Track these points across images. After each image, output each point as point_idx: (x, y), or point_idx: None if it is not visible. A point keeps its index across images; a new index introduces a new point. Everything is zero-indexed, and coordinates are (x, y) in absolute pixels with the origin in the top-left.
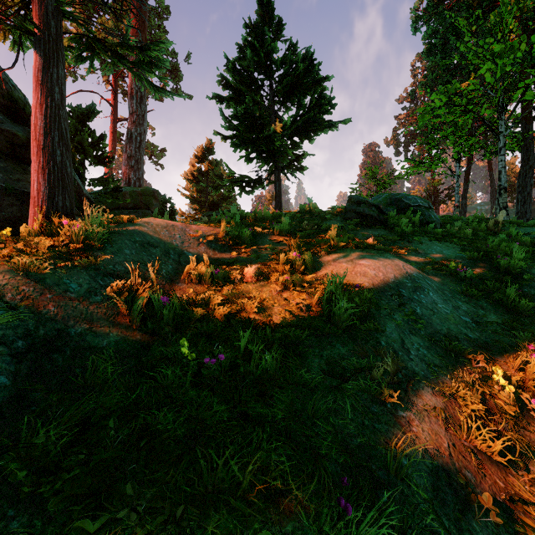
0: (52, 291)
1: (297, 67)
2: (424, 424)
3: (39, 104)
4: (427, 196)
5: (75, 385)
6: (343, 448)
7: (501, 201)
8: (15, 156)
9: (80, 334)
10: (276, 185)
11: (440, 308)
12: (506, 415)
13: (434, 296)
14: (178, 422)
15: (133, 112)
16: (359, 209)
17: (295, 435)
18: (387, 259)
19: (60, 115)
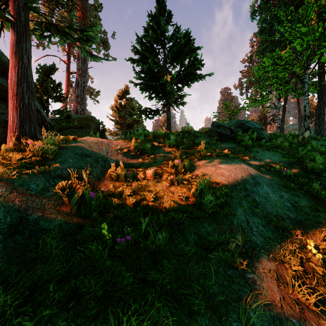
0: (18, 190)
1: (180, 41)
2: (263, 283)
3: (14, 66)
4: (260, 120)
5: (30, 258)
6: (209, 305)
7: (305, 124)
8: (1, 98)
9: (35, 220)
10: (167, 113)
11: (271, 197)
12: (317, 274)
13: (267, 188)
14: (97, 287)
15: (79, 68)
16: (218, 130)
17: (177, 294)
18: (236, 164)
19: (27, 73)
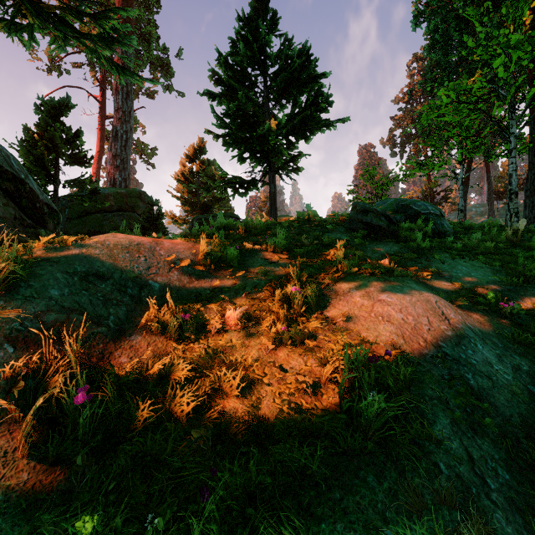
0: None
1: (292, 62)
2: None
3: None
4: (423, 198)
5: None
6: None
7: (511, 206)
8: None
9: None
10: (270, 186)
11: (498, 373)
12: None
13: (484, 350)
14: None
15: (118, 108)
16: (365, 218)
17: None
18: (413, 292)
19: None
